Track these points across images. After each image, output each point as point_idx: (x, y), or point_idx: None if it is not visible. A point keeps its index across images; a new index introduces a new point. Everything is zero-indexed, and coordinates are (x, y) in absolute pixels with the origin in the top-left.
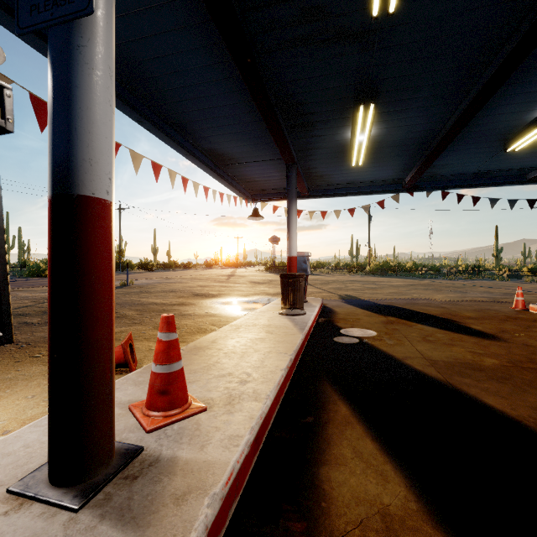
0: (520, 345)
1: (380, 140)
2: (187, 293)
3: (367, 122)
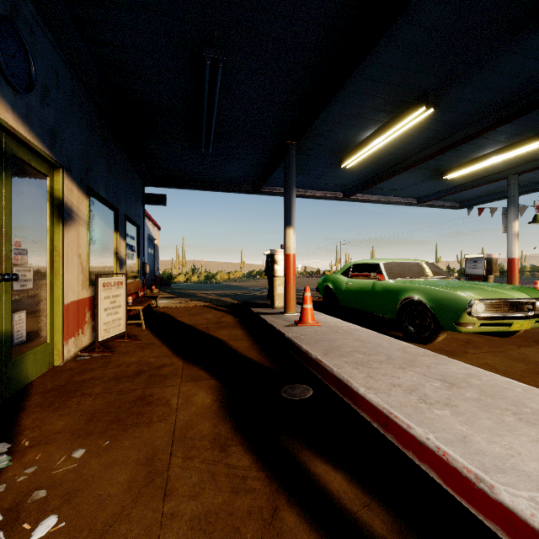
0: None
1: None
2: None
3: None
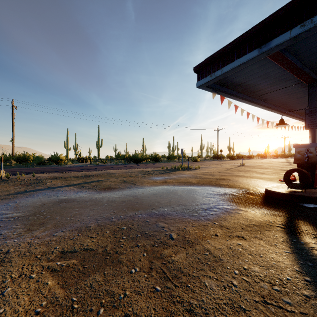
0: None
1: None
2: (276, 169)
3: None
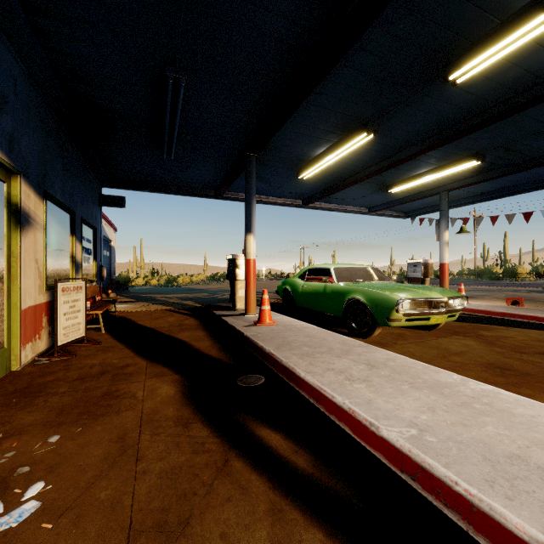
0: (523, 351)
1: None
2: None
3: None
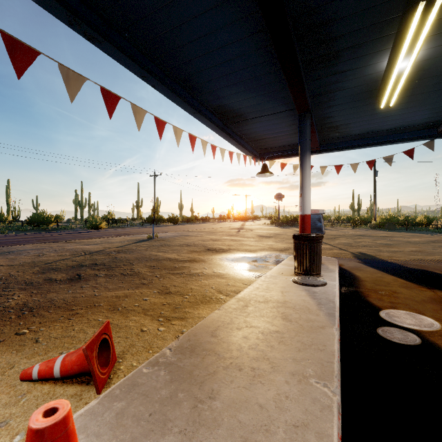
0: None
1: (427, 67)
2: (200, 247)
3: (422, 35)
